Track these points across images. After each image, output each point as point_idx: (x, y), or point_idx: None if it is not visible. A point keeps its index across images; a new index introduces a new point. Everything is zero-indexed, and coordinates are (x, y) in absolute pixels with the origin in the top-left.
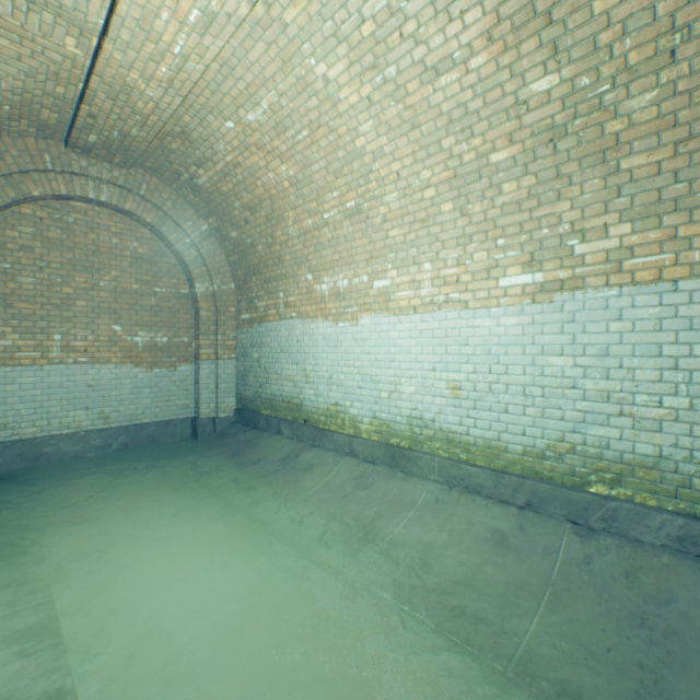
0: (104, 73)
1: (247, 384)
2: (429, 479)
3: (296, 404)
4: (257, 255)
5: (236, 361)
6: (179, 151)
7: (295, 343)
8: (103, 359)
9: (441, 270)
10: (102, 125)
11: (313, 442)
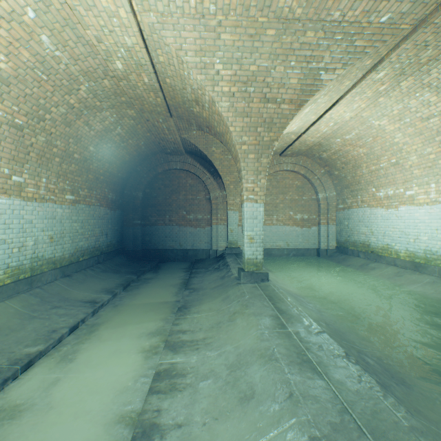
0: (299, 140)
1: (341, 236)
2: (432, 275)
3: (366, 244)
4: (347, 180)
5: (335, 226)
6: (316, 149)
7: (366, 218)
8: (287, 224)
9: (439, 187)
10: (293, 149)
11: (375, 260)
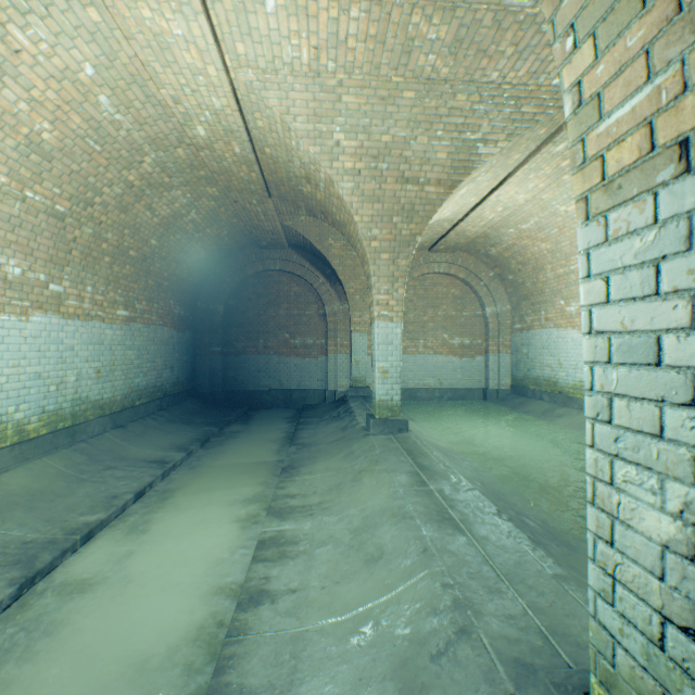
0: (456, 230)
1: (518, 369)
2: None
3: (552, 381)
4: (525, 289)
5: (510, 355)
6: (481, 242)
7: (552, 344)
8: (439, 352)
9: None
10: (447, 243)
11: (563, 404)
